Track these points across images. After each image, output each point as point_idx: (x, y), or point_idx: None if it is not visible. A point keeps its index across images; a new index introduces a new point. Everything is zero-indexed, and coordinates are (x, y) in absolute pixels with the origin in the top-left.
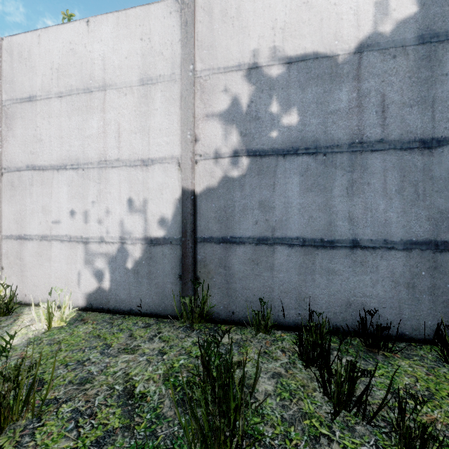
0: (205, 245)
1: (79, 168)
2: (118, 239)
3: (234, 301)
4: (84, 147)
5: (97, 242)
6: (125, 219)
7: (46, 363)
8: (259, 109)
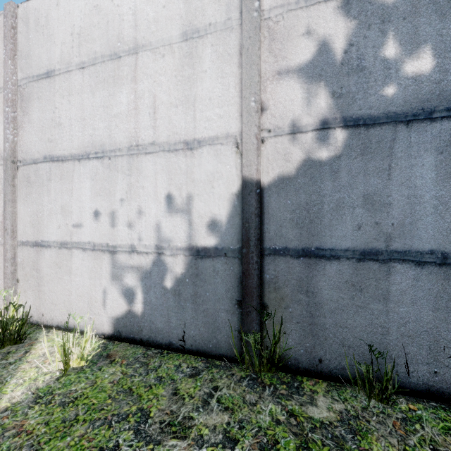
0: (277, 259)
1: (105, 157)
2: (153, 248)
3: (322, 343)
4: (111, 130)
5: (126, 252)
6: (162, 222)
7: (53, 450)
8: (364, 54)
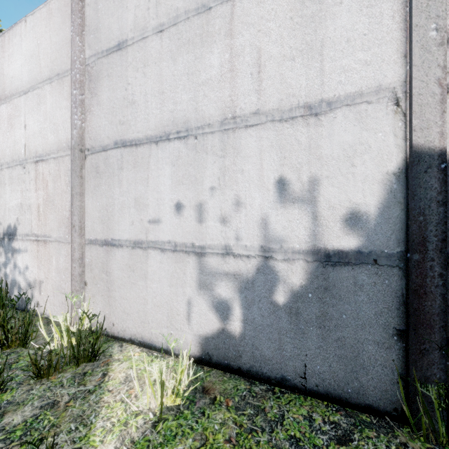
0: None
1: (189, 136)
2: (257, 251)
3: None
4: (197, 101)
5: (218, 254)
6: (270, 216)
7: None
8: None
